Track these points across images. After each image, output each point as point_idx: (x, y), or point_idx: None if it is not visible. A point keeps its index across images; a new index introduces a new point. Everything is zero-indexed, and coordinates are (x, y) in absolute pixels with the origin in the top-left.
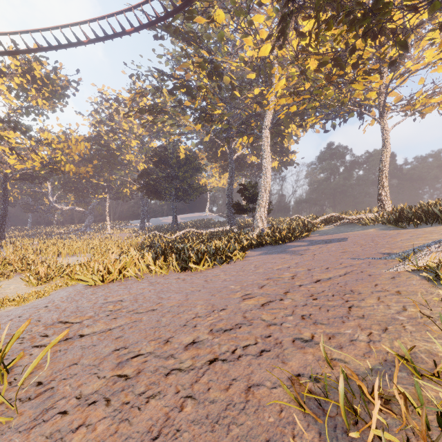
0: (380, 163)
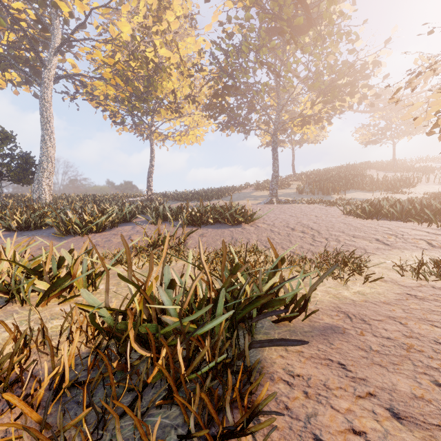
0: (151, 163)
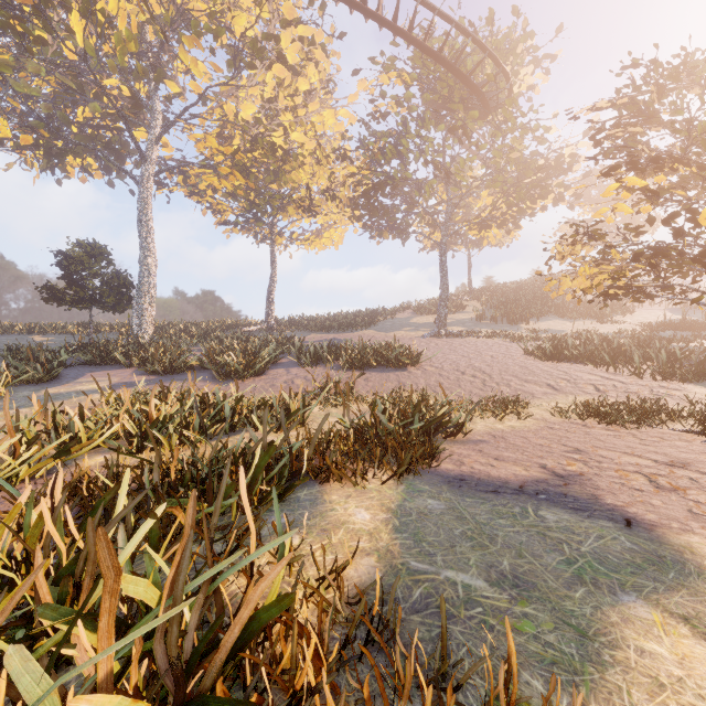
0: (272, 279)
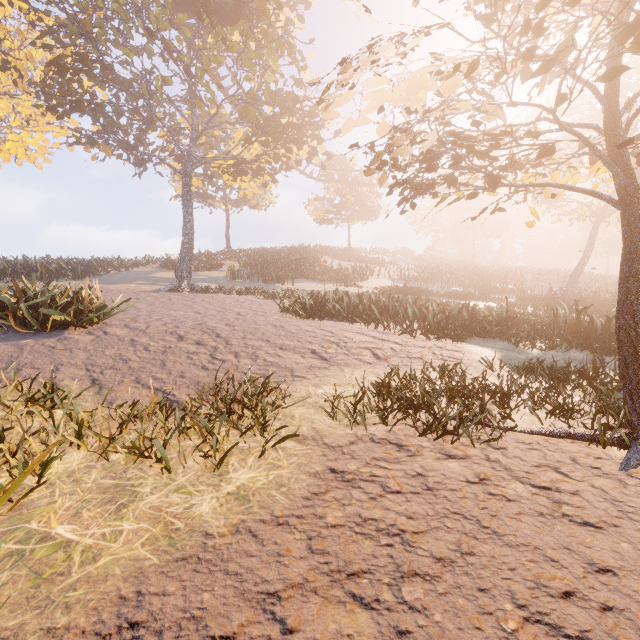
0: None
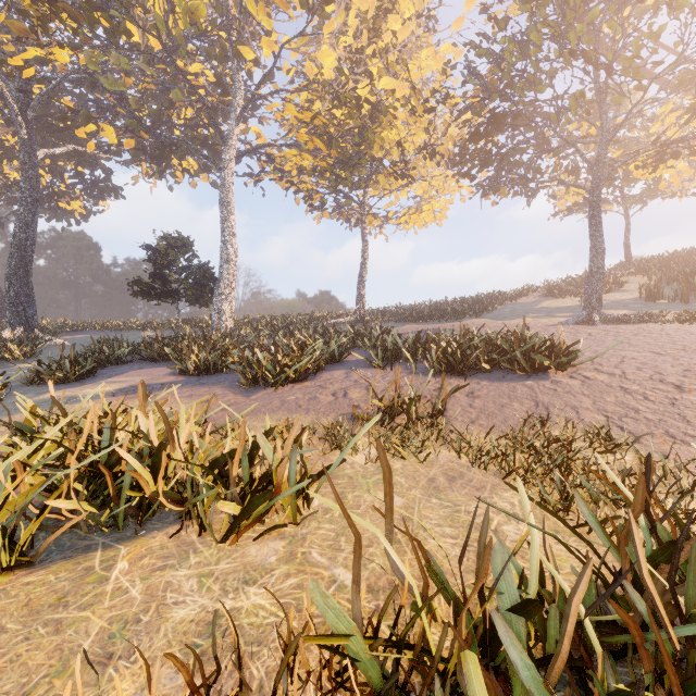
0: (363, 263)
